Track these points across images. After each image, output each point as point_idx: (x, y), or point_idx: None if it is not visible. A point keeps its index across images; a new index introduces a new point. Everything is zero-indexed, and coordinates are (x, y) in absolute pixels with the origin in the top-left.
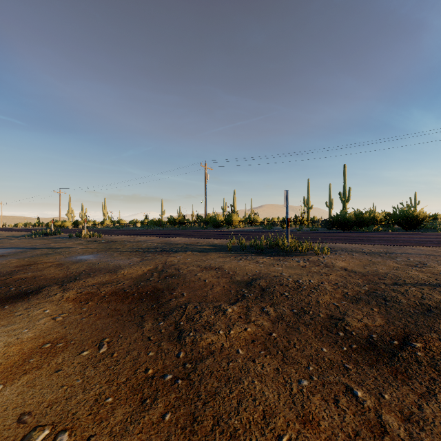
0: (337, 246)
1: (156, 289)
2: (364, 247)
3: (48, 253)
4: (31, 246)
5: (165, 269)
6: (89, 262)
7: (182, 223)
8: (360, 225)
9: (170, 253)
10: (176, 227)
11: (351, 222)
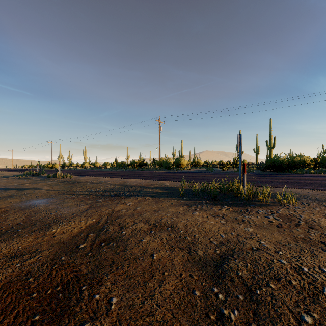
0: (293, 191)
1: (76, 276)
2: (323, 193)
3: (10, 196)
4: (7, 186)
5: (106, 226)
6: (34, 209)
7: (141, 165)
8: (291, 168)
9: (121, 199)
10: (136, 169)
11: (283, 165)
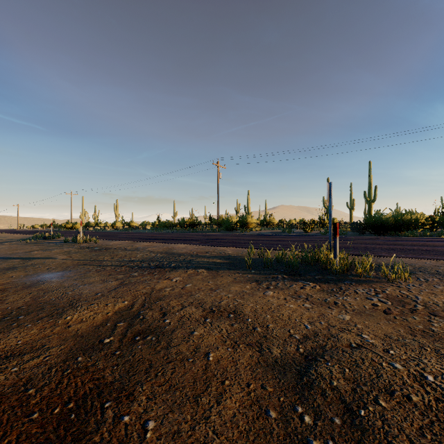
0: (404, 262)
1: (97, 386)
2: None
3: (12, 268)
4: (9, 254)
5: (142, 312)
6: (43, 287)
7: (193, 225)
8: (399, 229)
9: (165, 272)
10: (187, 230)
11: (388, 225)
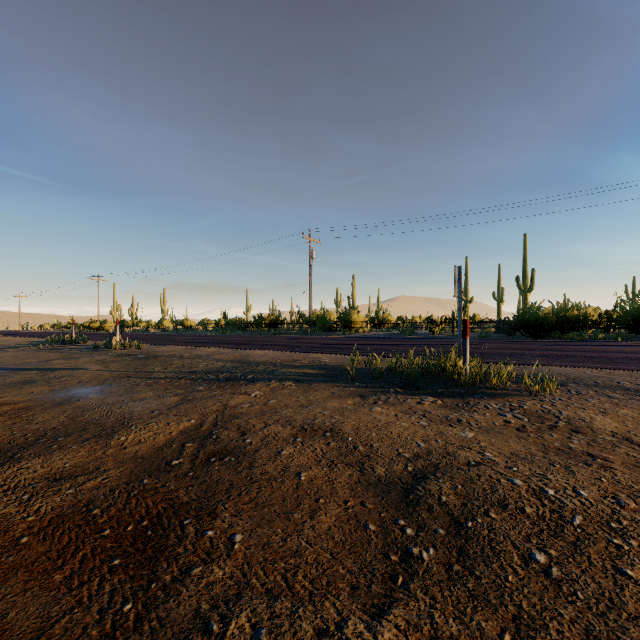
0: (557, 372)
1: (171, 506)
2: (611, 374)
3: (29, 381)
4: (19, 364)
5: (215, 431)
6: (80, 404)
7: (274, 325)
8: (561, 329)
9: (240, 385)
10: (265, 331)
11: (547, 323)
